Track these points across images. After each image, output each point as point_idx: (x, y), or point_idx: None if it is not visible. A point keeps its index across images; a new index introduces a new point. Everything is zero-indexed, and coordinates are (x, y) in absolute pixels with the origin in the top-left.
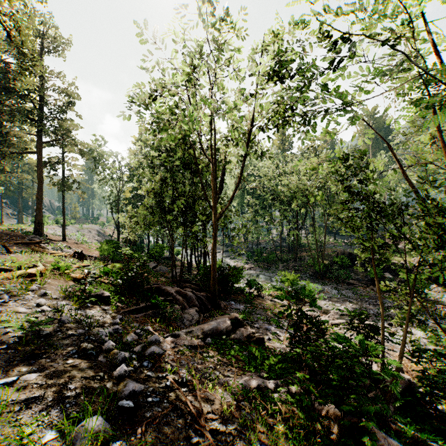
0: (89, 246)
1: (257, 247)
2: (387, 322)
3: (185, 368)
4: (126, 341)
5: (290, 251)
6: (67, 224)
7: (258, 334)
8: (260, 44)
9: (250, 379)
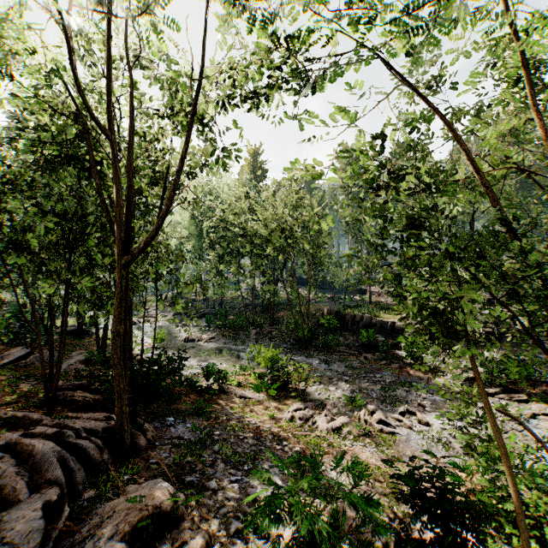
0: None
1: (221, 306)
2: (397, 409)
3: None
4: None
5: (265, 311)
6: None
7: None
8: None
9: None
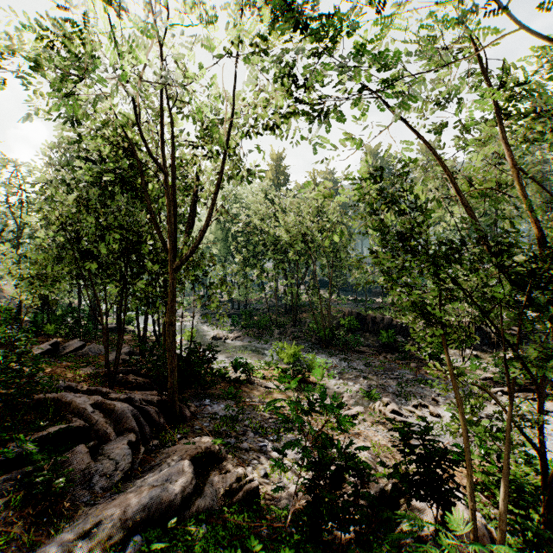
0: None
1: (245, 307)
2: (411, 403)
3: None
4: None
5: (288, 313)
6: None
7: (248, 480)
8: None
9: None
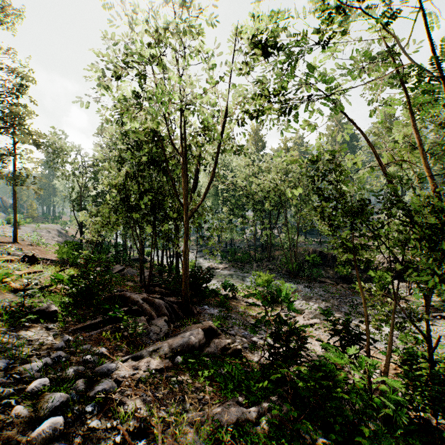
0: (47, 248)
1: (231, 246)
2: (358, 319)
3: (145, 408)
4: (67, 376)
5: (264, 251)
6: (22, 223)
7: (235, 345)
8: (236, 31)
9: (227, 411)
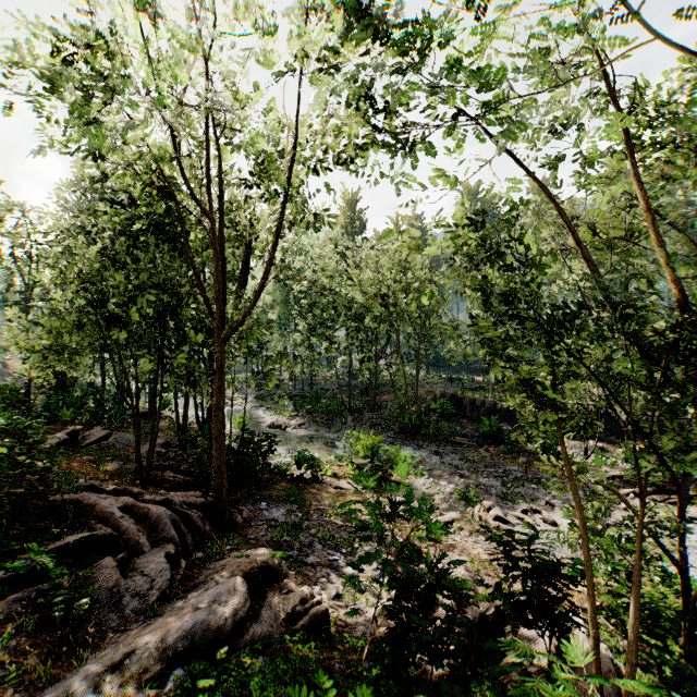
0: None
1: (311, 387)
2: (520, 507)
3: None
4: None
5: (364, 394)
6: None
7: (315, 602)
8: None
9: None
